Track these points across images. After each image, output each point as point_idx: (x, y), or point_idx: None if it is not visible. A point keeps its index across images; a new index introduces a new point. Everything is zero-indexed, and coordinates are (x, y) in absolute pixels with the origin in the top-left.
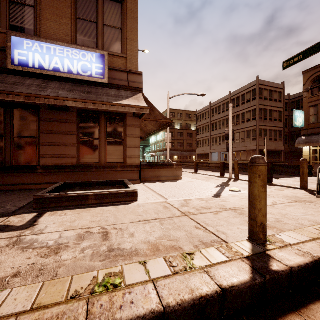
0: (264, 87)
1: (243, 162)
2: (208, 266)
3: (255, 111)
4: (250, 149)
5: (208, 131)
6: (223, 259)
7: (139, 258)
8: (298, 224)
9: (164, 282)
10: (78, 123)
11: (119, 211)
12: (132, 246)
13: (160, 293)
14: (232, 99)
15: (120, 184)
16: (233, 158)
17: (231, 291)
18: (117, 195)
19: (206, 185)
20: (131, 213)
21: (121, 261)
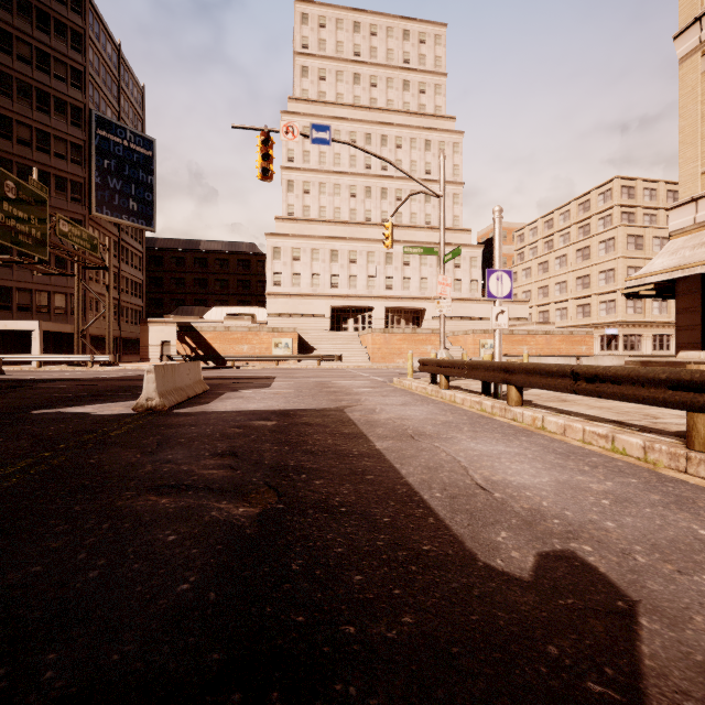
0: None
1: None
2: None
3: None
4: None
5: None
6: None
7: None
8: None
9: None
10: None
11: None
12: None
13: None
14: None
15: None
16: None
17: None
18: None
19: None
20: None
21: None
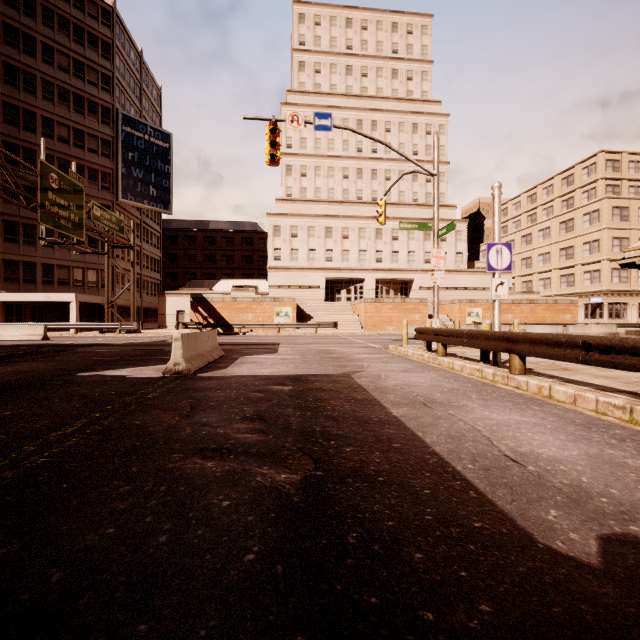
0: None
1: None
2: None
3: None
4: None
5: None
6: None
7: None
8: None
9: None
10: None
11: None
12: None
13: None
14: None
15: None
16: None
17: None
18: None
19: None
20: None
21: None
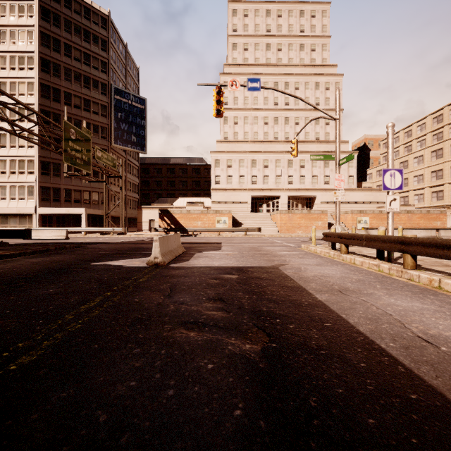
0: None
1: None
2: None
3: None
4: None
5: None
6: None
7: None
8: None
9: None
10: None
11: None
12: None
13: None
14: None
15: None
16: None
17: None
18: None
19: None
20: None
21: None
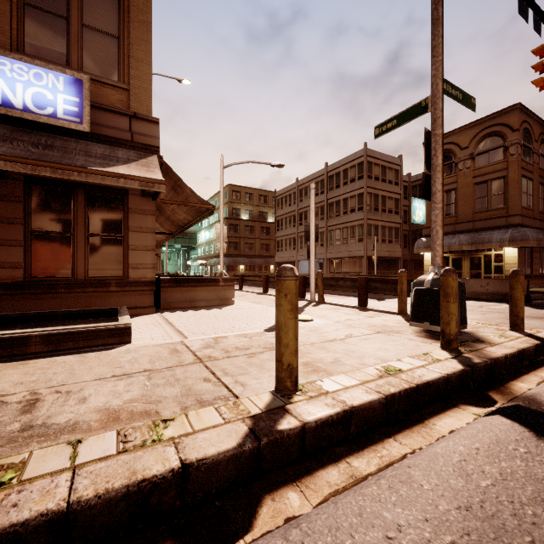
0: (375, 161)
1: (345, 276)
2: (184, 435)
3: (361, 197)
4: (354, 256)
5: (294, 225)
6: (215, 422)
7: (73, 435)
8: (359, 363)
9: (94, 467)
10: (26, 202)
11: (85, 362)
12: (71, 418)
13: (75, 485)
14: (330, 176)
15: (112, 315)
16: (331, 269)
17: (200, 466)
18: (89, 335)
19: (266, 313)
20: (106, 364)
21: (34, 444)
